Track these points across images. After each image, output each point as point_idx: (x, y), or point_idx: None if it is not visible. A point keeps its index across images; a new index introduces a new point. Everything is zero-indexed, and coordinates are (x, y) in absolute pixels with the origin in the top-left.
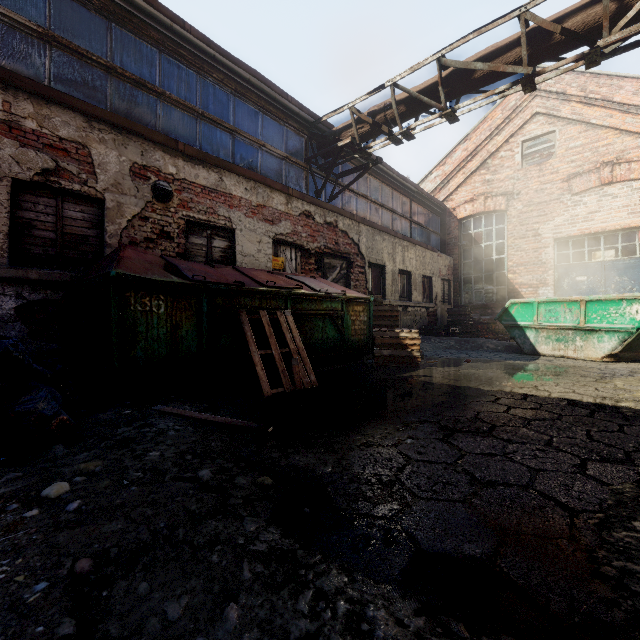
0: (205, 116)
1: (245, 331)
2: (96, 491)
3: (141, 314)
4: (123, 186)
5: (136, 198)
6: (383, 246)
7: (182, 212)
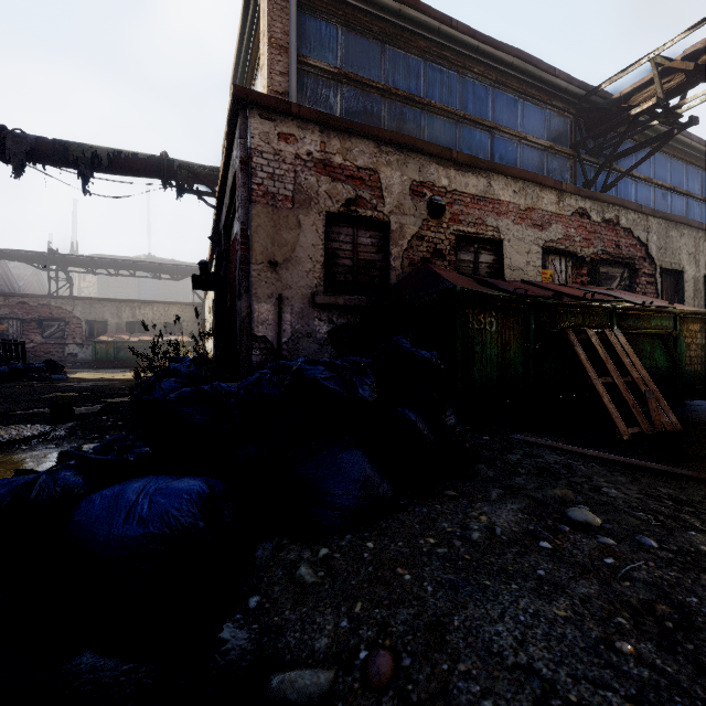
0: (466, 118)
1: (578, 354)
2: (636, 527)
3: (477, 332)
4: (404, 206)
5: (414, 217)
6: (680, 244)
7: (453, 227)
